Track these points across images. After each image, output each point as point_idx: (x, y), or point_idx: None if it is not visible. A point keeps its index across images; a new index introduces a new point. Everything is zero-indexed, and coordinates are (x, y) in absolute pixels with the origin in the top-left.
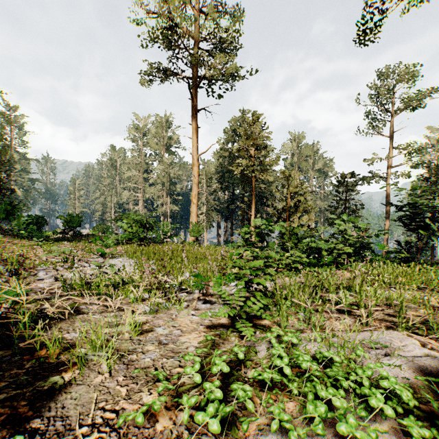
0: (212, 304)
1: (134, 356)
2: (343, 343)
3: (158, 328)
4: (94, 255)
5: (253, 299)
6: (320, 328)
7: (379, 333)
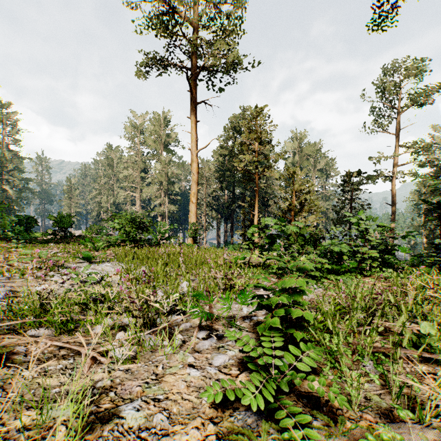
0: (219, 338)
1: None
2: None
3: (128, 407)
4: (79, 259)
5: (296, 349)
6: (433, 414)
7: None
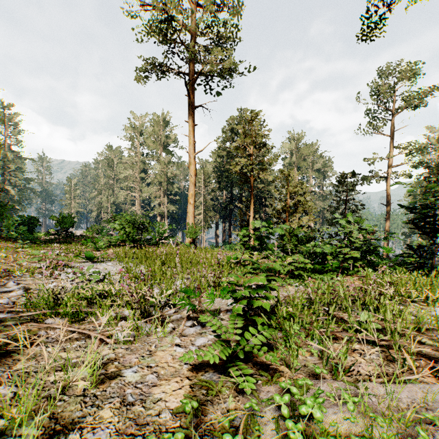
0: (203, 326)
1: (76, 435)
2: (390, 417)
3: (128, 371)
4: (82, 259)
5: (253, 330)
6: (344, 373)
7: (433, 390)
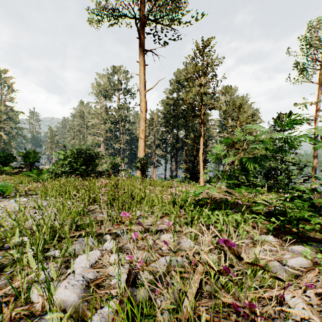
0: None
1: None
2: None
3: None
4: None
5: None
6: None
7: None
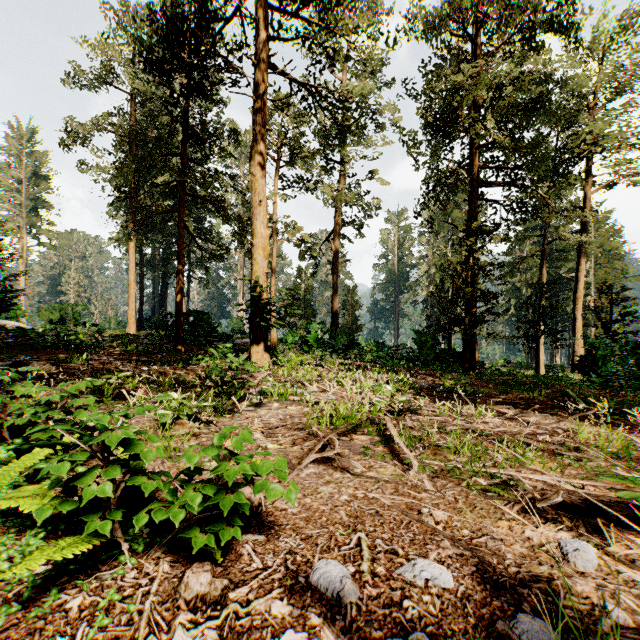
0: None
1: None
2: None
3: None
4: None
5: None
6: None
7: None
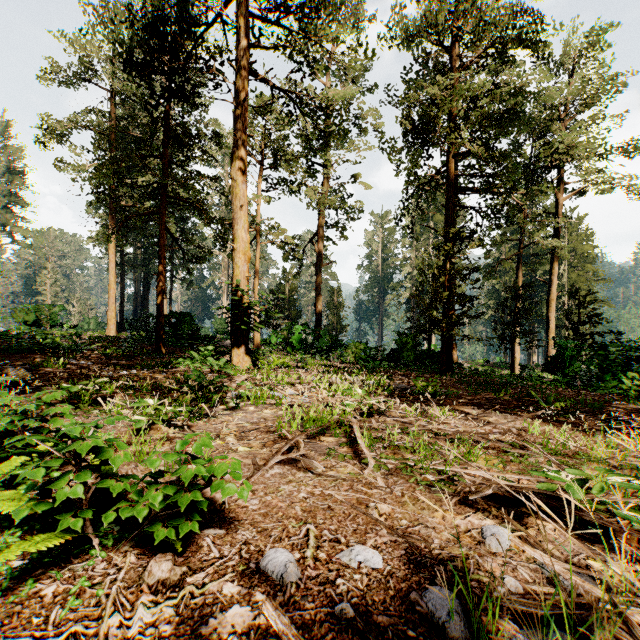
0: None
1: None
2: None
3: None
4: None
5: None
6: None
7: None
